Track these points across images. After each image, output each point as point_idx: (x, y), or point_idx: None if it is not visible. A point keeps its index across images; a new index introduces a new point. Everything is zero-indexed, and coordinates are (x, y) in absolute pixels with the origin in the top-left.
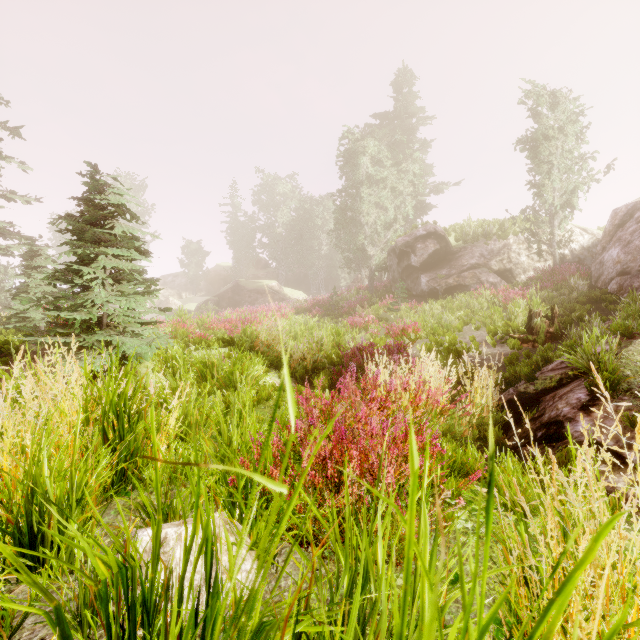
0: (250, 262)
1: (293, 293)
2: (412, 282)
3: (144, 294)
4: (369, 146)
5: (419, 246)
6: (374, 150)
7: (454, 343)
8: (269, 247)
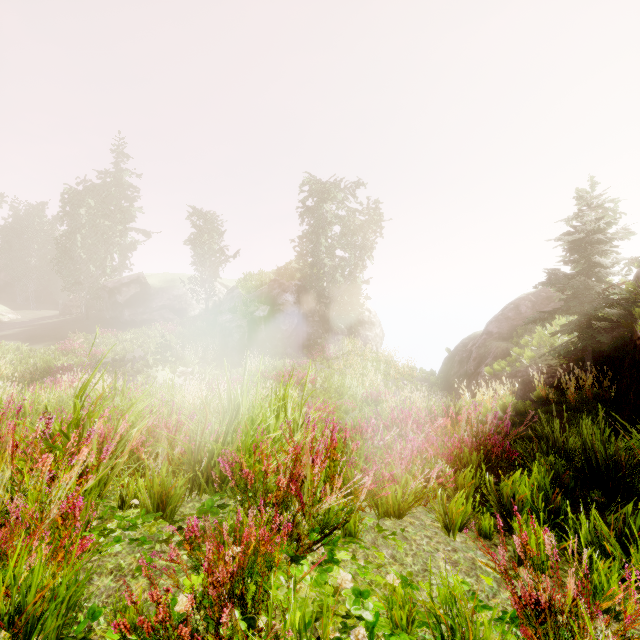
0: None
1: None
2: (119, 313)
3: None
4: (84, 199)
5: (124, 289)
6: (89, 204)
7: (123, 360)
8: None
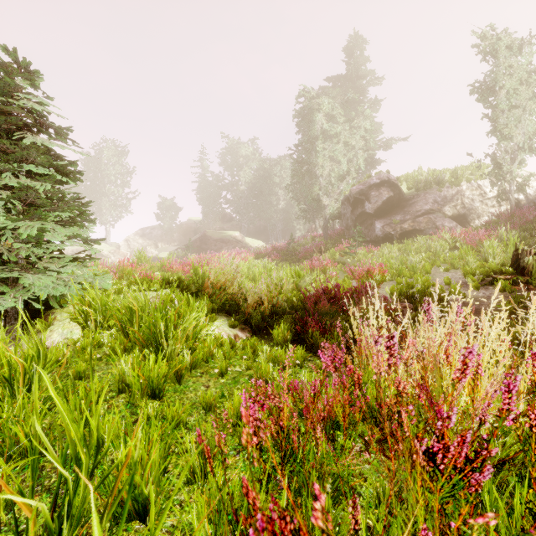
0: (217, 216)
1: (254, 242)
2: (366, 228)
3: (72, 225)
4: (324, 104)
5: (373, 194)
6: (328, 107)
7: (428, 285)
8: (233, 203)
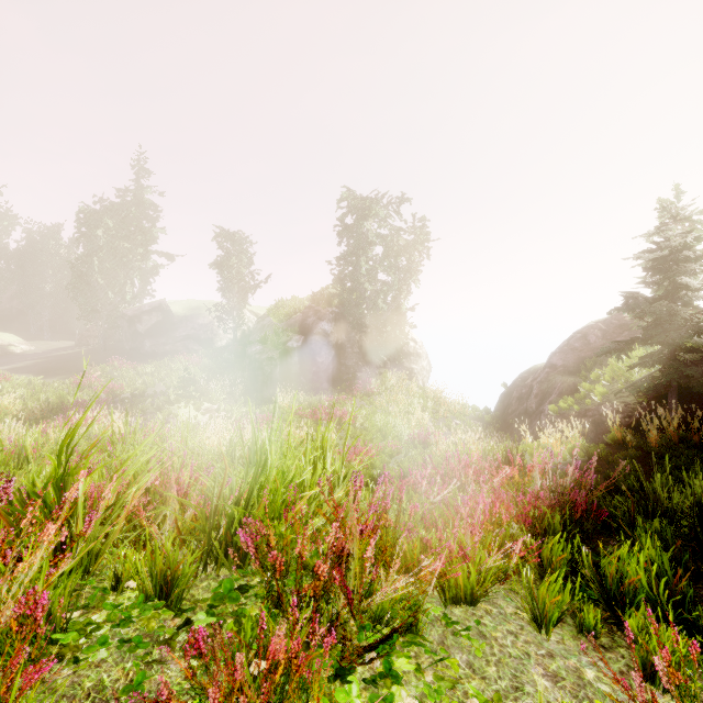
0: None
1: (3, 338)
2: (139, 344)
3: None
4: (102, 220)
5: (145, 317)
6: (107, 224)
7: (143, 395)
8: None
